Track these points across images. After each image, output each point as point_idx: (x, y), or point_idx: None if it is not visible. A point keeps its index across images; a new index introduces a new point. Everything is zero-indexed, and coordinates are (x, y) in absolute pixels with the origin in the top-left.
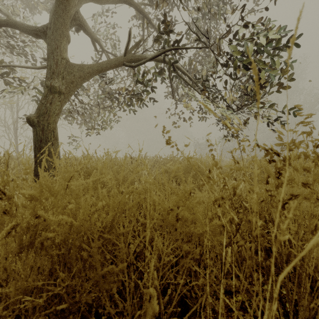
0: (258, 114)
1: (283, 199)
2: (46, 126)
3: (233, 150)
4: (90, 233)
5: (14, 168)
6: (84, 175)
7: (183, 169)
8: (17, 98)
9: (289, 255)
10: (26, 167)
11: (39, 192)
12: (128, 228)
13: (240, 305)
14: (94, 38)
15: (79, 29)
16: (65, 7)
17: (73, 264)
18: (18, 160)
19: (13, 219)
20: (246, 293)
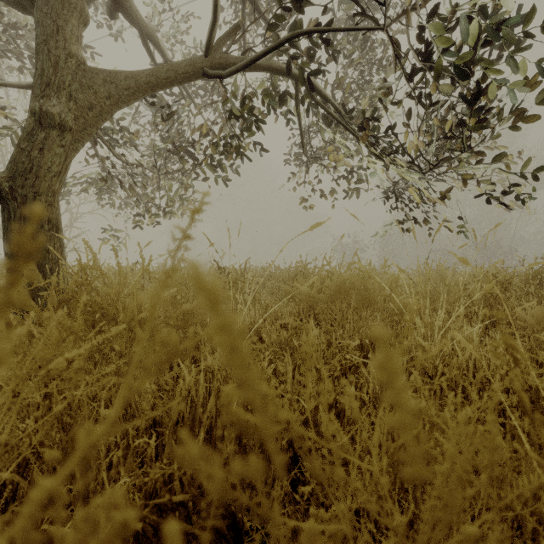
0: None
1: None
2: (30, 199)
3: None
4: None
5: None
6: (84, 313)
7: (329, 292)
8: None
9: None
10: None
11: None
12: None
13: None
14: (146, 32)
15: (114, 11)
16: None
17: None
18: None
19: None
20: None
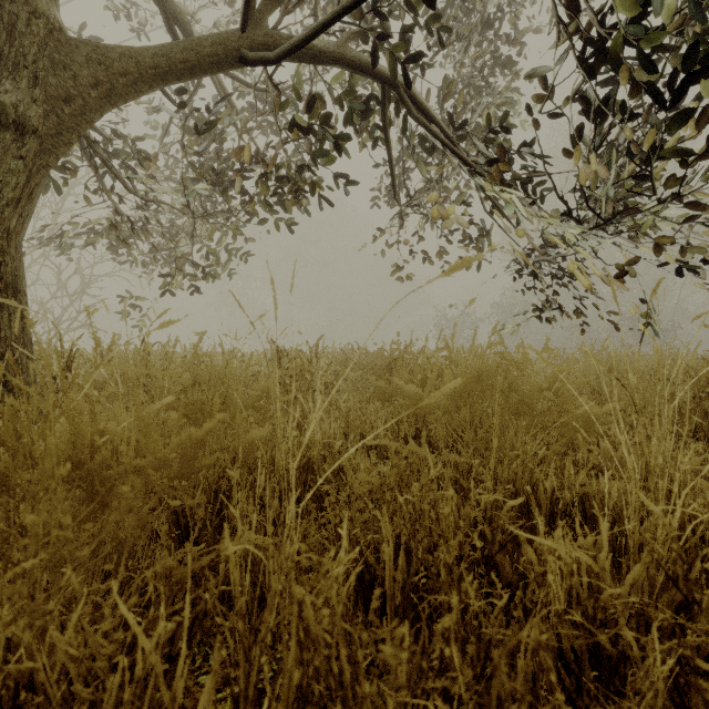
0: None
1: None
2: None
3: None
4: None
5: None
6: None
7: (452, 394)
8: None
9: None
10: None
11: None
12: None
13: None
14: (172, 5)
15: None
16: None
17: None
18: None
19: None
20: None
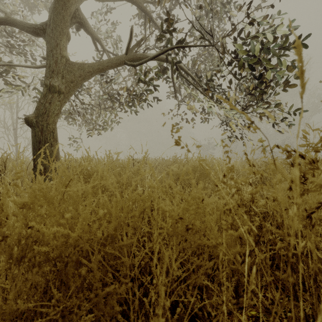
0: (302, 106)
1: (310, 207)
2: (45, 126)
3: (251, 152)
4: (90, 244)
5: (12, 170)
6: (85, 178)
7: (187, 171)
8: (16, 99)
9: (308, 266)
10: (17, 170)
11: (31, 199)
12: (133, 239)
13: (254, 321)
14: (95, 36)
15: (79, 27)
16: (65, 3)
17: (70, 283)
18: (17, 162)
19: (1, 230)
20: (267, 314)
